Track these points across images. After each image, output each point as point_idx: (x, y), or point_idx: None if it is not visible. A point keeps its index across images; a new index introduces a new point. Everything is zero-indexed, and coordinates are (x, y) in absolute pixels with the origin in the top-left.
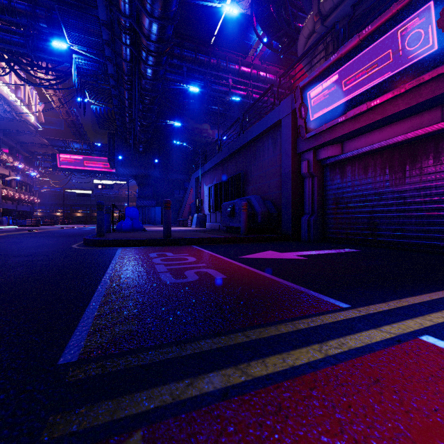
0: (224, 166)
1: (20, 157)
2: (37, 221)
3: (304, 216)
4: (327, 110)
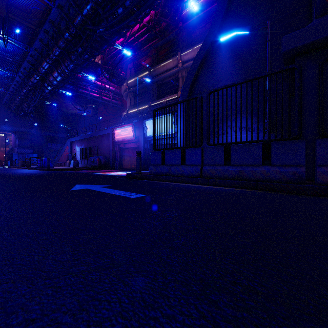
0: (88, 140)
1: None
2: None
3: (116, 162)
4: (119, 137)
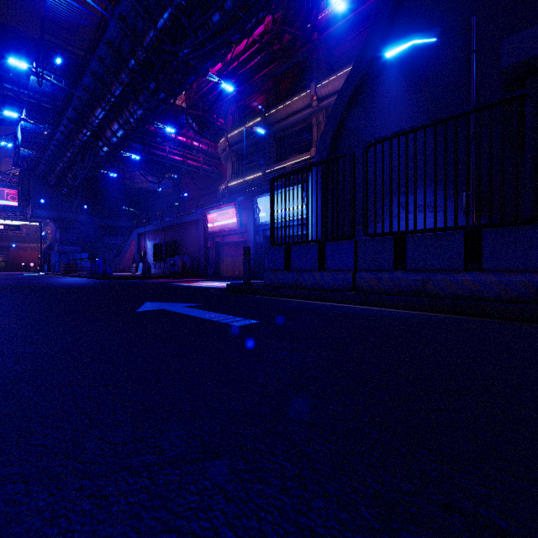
0: (166, 231)
1: None
2: None
3: (209, 266)
4: (214, 225)
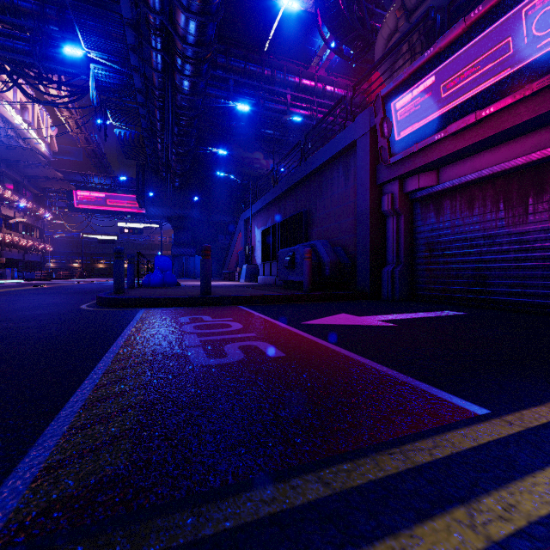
0: (281, 203)
1: (28, 195)
2: (49, 274)
3: (386, 266)
4: (418, 125)
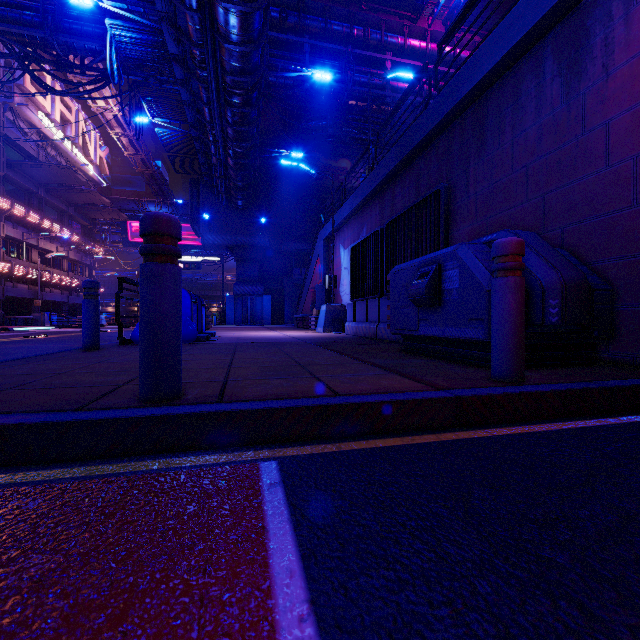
0: (385, 196)
1: (75, 227)
2: None
3: None
4: None
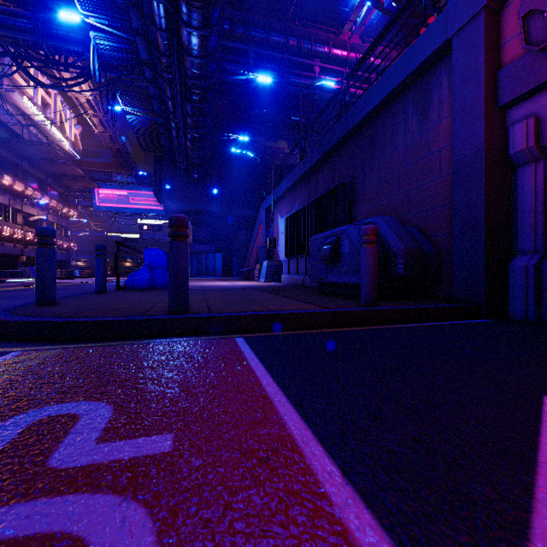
0: (311, 180)
1: (53, 194)
2: (69, 272)
3: (519, 257)
4: None
